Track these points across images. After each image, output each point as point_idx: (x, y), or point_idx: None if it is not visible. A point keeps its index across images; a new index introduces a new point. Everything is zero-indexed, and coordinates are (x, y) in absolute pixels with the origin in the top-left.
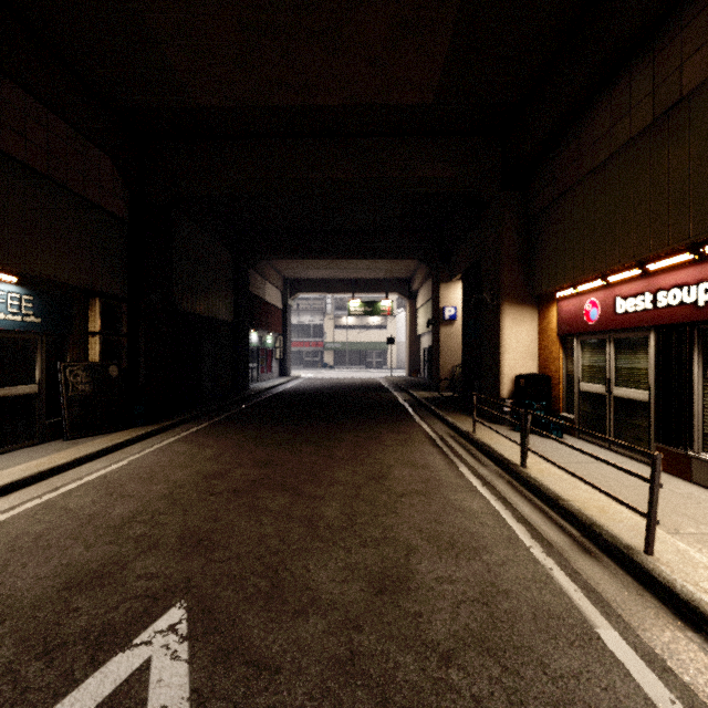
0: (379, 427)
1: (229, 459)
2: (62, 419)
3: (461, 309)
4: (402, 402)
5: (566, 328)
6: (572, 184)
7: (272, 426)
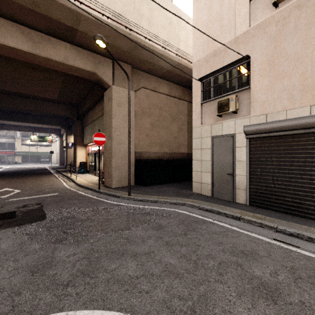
0: (42, 176)
1: None
2: None
3: None
4: (52, 172)
5: (88, 152)
6: (87, 124)
7: (4, 178)
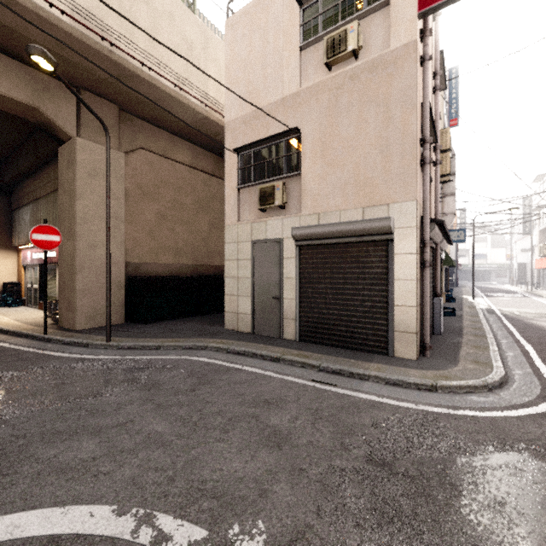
0: None
1: None
2: None
3: None
4: None
5: (24, 262)
6: (21, 206)
7: None
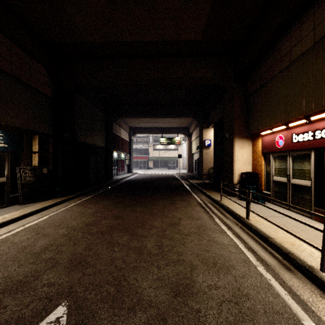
0: (175, 198)
1: (100, 215)
2: (18, 194)
3: (213, 141)
4: (185, 185)
5: (266, 149)
6: (270, 78)
7: (123, 197)
